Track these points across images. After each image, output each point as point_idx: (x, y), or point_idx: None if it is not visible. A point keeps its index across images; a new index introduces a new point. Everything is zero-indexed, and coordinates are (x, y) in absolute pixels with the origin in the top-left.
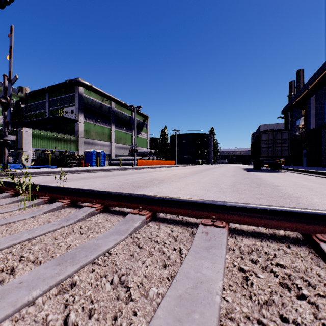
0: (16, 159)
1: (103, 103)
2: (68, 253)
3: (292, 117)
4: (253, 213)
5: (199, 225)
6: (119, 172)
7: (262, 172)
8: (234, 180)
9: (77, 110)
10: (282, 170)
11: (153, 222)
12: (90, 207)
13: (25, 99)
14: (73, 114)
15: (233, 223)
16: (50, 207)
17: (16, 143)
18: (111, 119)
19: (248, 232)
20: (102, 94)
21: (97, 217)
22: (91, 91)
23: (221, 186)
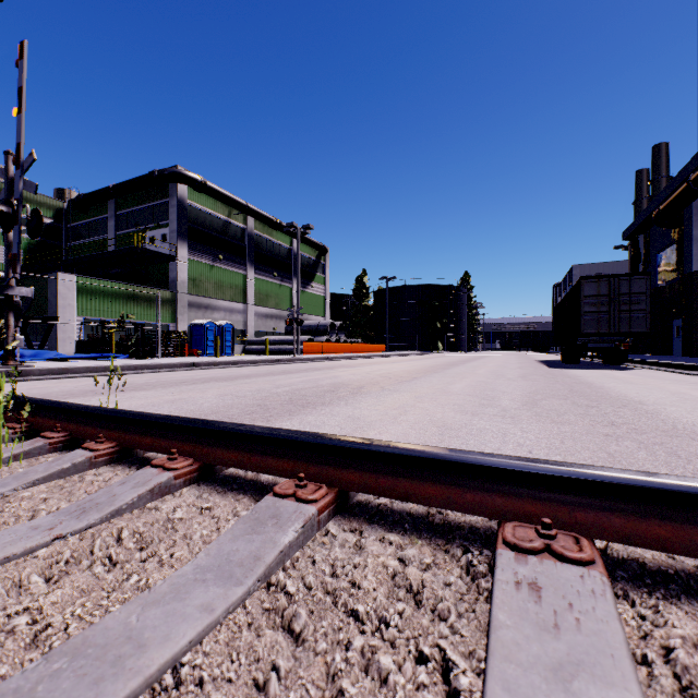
0: (44, 341)
1: (229, 219)
2: (4, 692)
3: (648, 246)
4: (685, 508)
5: (500, 552)
6: (263, 368)
7: (587, 370)
8: (528, 388)
9: (175, 236)
10: (630, 364)
11: (339, 521)
12: (160, 468)
13: (65, 213)
14: (165, 243)
15: (610, 541)
16: (54, 465)
17: (43, 307)
18: (248, 255)
19: (667, 574)
20: (228, 200)
21: (175, 499)
22: (204, 195)
23: (503, 402)
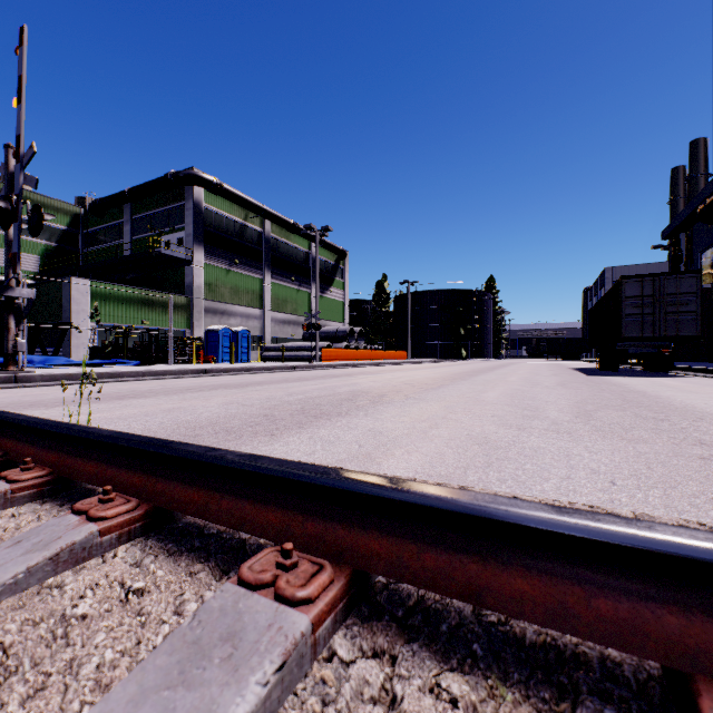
0: (58, 347)
1: (246, 222)
2: None
3: (691, 245)
4: None
5: None
6: (277, 375)
7: (630, 378)
8: (573, 397)
9: (190, 239)
10: (677, 372)
11: (352, 635)
12: (84, 516)
13: (82, 219)
14: (181, 248)
15: None
16: None
17: (58, 313)
18: (265, 259)
19: None
20: (245, 203)
21: (94, 570)
22: (220, 198)
23: (550, 413)
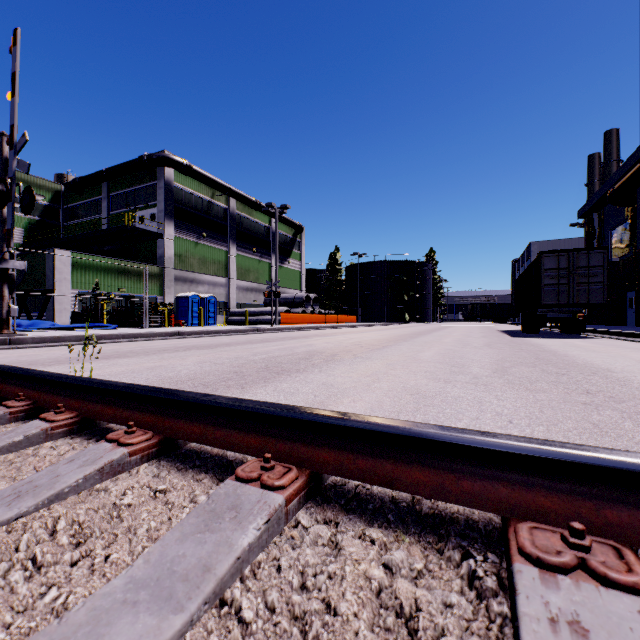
0: (42, 312)
1: (213, 200)
2: None
3: (603, 224)
4: None
5: (519, 567)
6: (242, 337)
7: (547, 339)
8: (495, 356)
9: (162, 215)
10: (588, 334)
11: (311, 511)
12: (115, 443)
13: (63, 195)
14: (154, 222)
15: None
16: (5, 438)
17: (42, 281)
18: (230, 233)
19: None
20: (212, 182)
21: (128, 479)
22: (190, 178)
23: (473, 369)
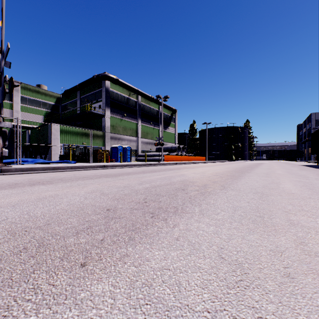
0: (46, 155)
1: (129, 97)
2: None
3: None
4: None
5: None
6: (140, 169)
7: None
8: None
9: (104, 105)
10: None
11: None
12: None
13: (61, 99)
14: (100, 109)
15: None
16: None
17: (46, 139)
18: (138, 114)
19: None
20: (129, 87)
21: None
22: (118, 86)
23: None
